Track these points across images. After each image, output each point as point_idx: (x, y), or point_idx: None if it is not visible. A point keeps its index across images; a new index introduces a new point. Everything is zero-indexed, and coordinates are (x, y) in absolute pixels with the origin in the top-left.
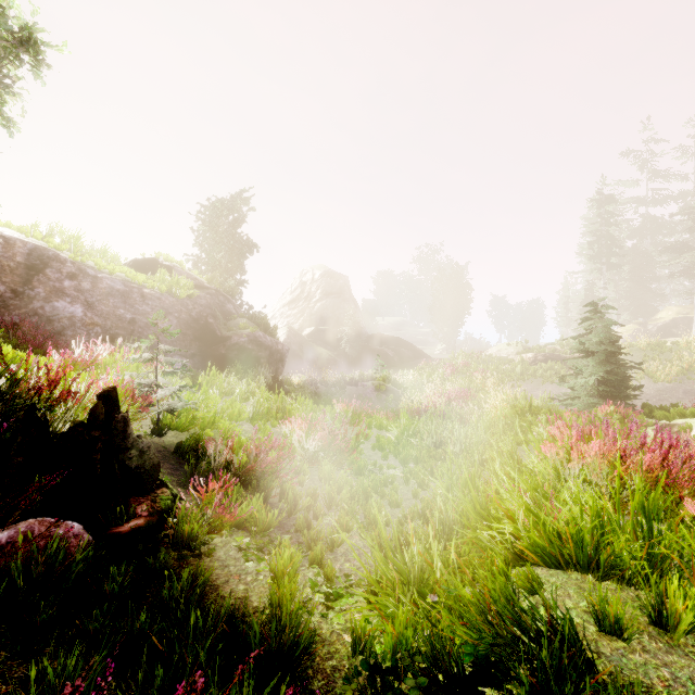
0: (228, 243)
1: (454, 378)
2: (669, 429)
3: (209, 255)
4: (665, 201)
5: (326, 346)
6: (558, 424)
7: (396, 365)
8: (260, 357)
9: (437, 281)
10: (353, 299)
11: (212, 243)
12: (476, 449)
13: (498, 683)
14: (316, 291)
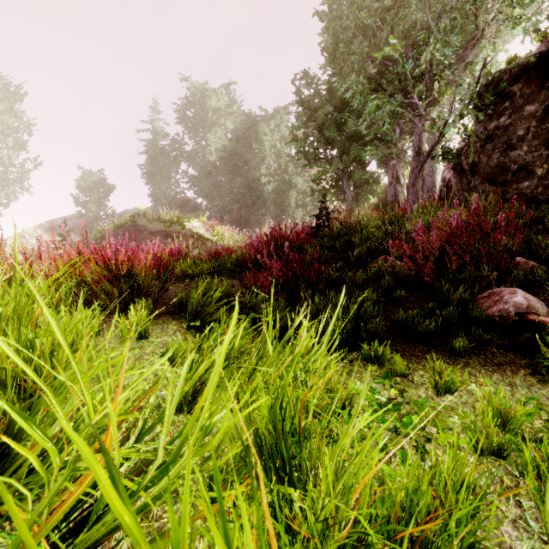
0: None
1: None
2: None
3: None
4: None
5: None
6: None
7: None
8: None
9: None
10: None
11: None
12: None
13: (231, 307)
14: None
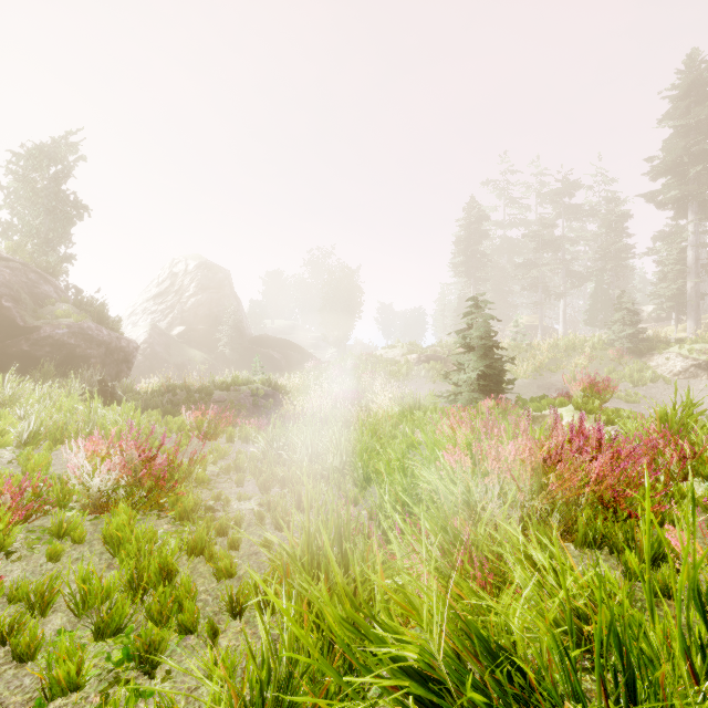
0: (51, 206)
1: (342, 380)
2: (542, 420)
3: (18, 219)
4: (517, 226)
5: (201, 348)
6: (451, 421)
7: (284, 369)
8: (89, 356)
9: (327, 283)
10: (235, 295)
11: (24, 203)
12: (359, 460)
13: None
14: (190, 284)
